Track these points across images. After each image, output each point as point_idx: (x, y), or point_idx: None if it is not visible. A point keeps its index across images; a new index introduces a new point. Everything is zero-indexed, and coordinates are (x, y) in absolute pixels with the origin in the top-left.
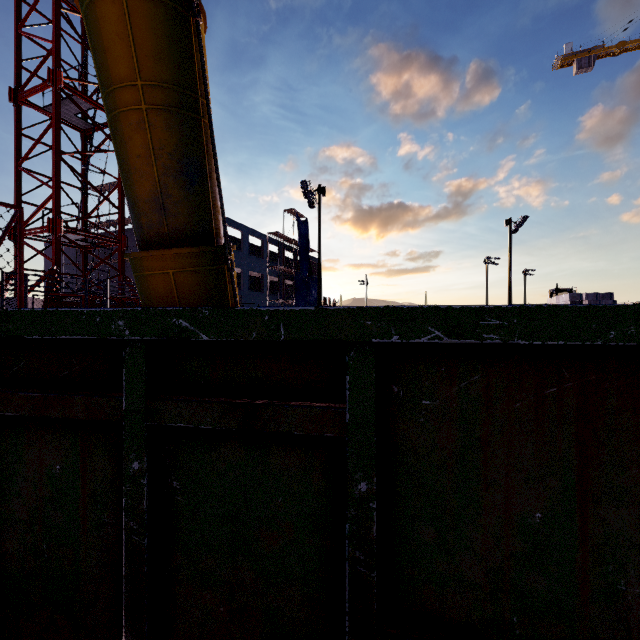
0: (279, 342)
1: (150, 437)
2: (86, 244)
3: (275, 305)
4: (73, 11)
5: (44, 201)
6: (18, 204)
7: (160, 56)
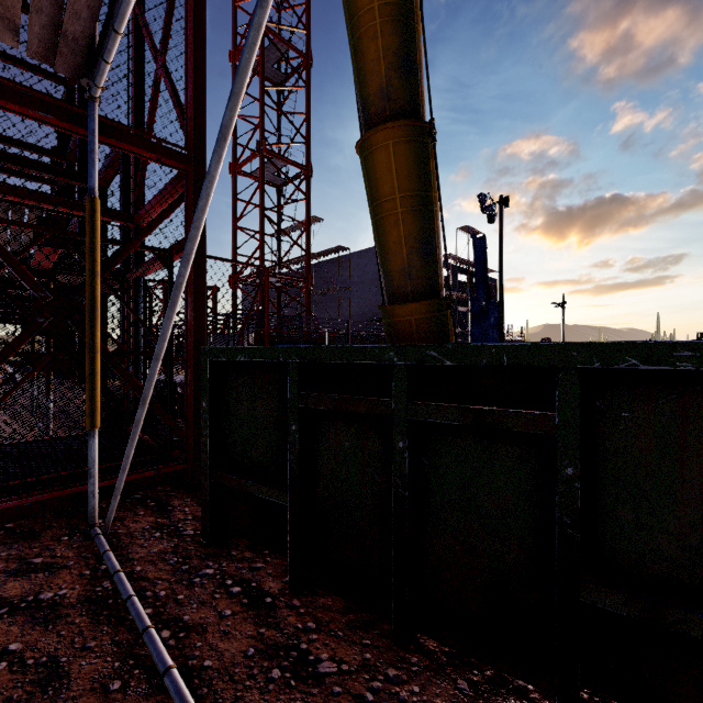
0: (500, 367)
1: (409, 427)
2: (280, 285)
3: None
4: (273, 86)
5: (253, 252)
6: (235, 257)
7: (411, 176)
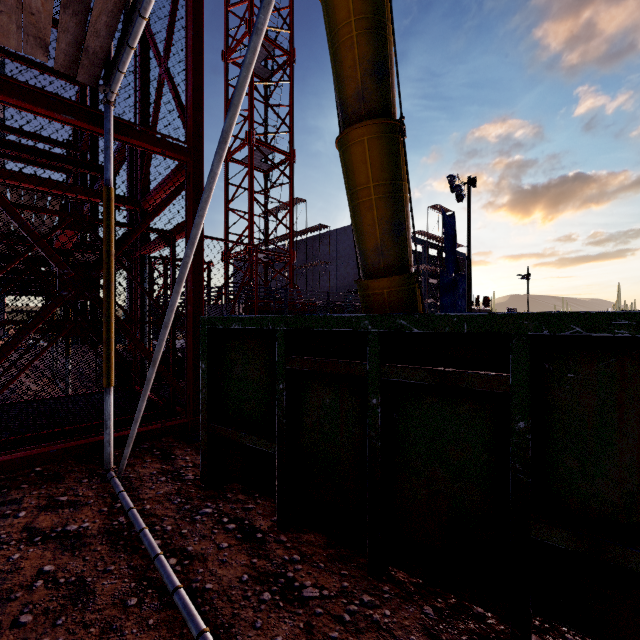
0: (461, 334)
1: (381, 386)
2: (267, 260)
3: None
4: (260, 82)
5: (243, 231)
6: (227, 235)
7: (383, 167)
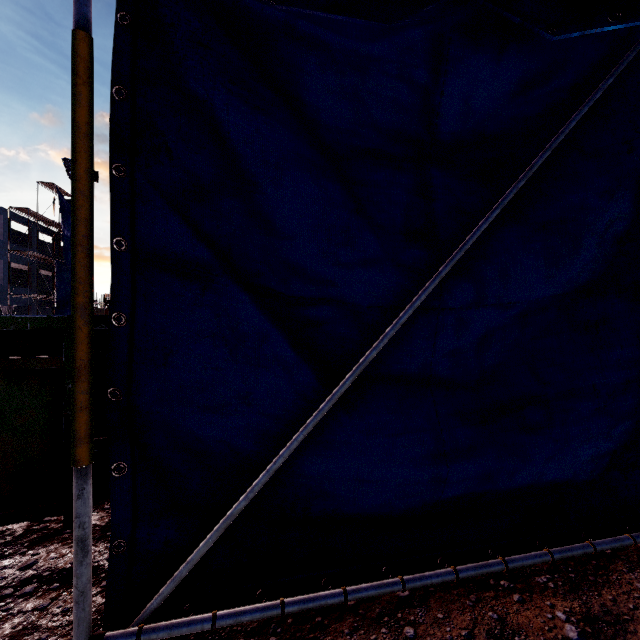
0: (27, 331)
1: None
2: None
3: (23, 301)
4: None
5: None
6: None
7: None
